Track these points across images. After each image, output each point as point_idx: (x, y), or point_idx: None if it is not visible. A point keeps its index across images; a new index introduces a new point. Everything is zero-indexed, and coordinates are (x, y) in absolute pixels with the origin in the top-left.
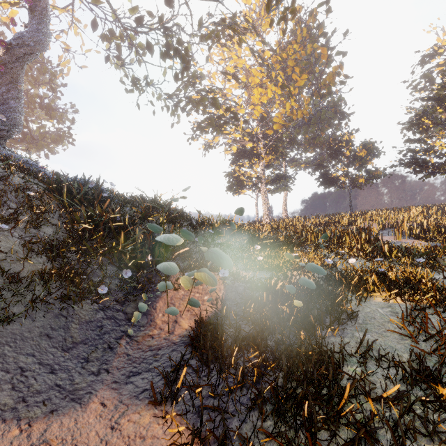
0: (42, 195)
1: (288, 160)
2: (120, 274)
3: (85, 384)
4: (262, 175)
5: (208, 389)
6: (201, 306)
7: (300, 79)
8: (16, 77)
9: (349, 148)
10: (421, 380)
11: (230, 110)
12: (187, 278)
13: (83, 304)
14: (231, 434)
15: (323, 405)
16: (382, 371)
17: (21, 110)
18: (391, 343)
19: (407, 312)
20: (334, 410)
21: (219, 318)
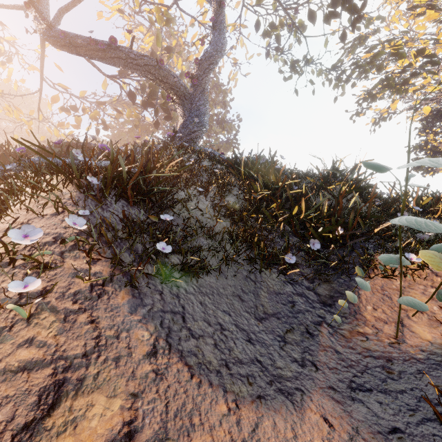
0: (224, 173)
1: None
2: (307, 244)
3: (290, 372)
4: None
5: None
6: None
7: None
8: (204, 86)
9: None
10: None
11: (423, 53)
12: (433, 253)
13: (269, 272)
14: None
15: None
16: None
17: (207, 113)
18: None
19: None
20: None
21: None
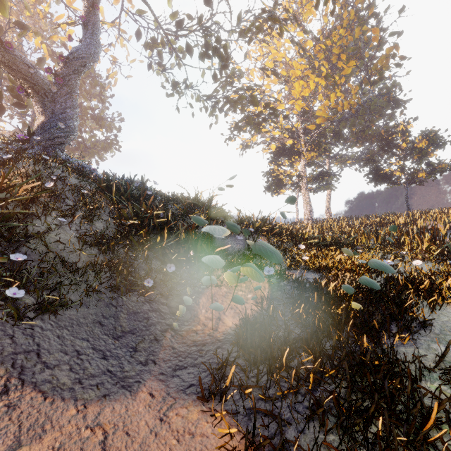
0: (94, 194)
1: (332, 156)
2: (165, 268)
3: (134, 372)
4: (303, 174)
5: (258, 391)
6: (245, 304)
7: (347, 66)
8: (72, 88)
9: (405, 139)
10: None
11: (269, 106)
12: (231, 273)
13: (130, 296)
14: (287, 444)
15: (400, 425)
16: None
17: (77, 118)
18: None
19: None
20: (421, 432)
21: (264, 317)
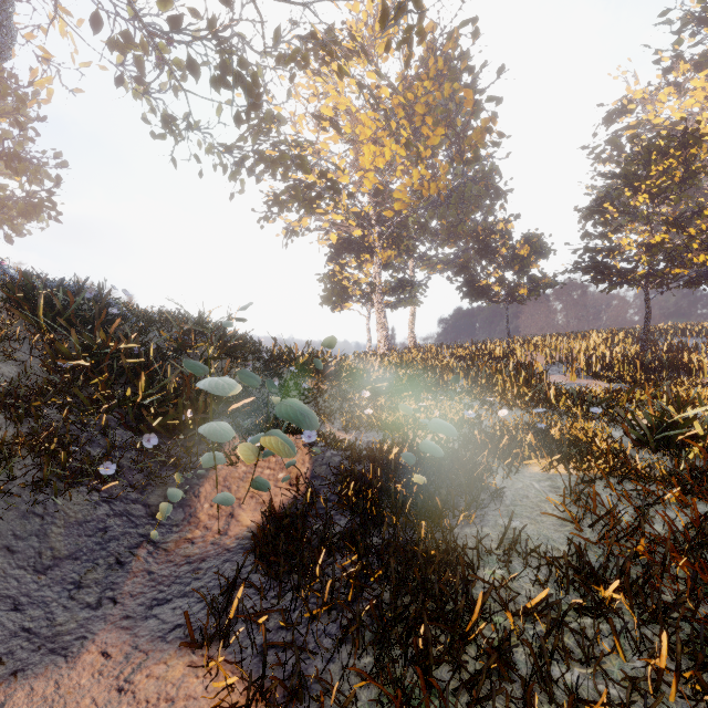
0: None
1: (417, 258)
2: (139, 443)
3: (74, 624)
4: (377, 281)
5: (279, 617)
6: (274, 489)
7: (434, 134)
8: None
9: (505, 242)
10: (579, 580)
11: (326, 176)
12: (249, 446)
13: (72, 494)
14: (310, 681)
15: (445, 627)
16: (531, 573)
17: None
18: (547, 531)
19: (571, 486)
20: (458, 631)
21: (300, 506)
